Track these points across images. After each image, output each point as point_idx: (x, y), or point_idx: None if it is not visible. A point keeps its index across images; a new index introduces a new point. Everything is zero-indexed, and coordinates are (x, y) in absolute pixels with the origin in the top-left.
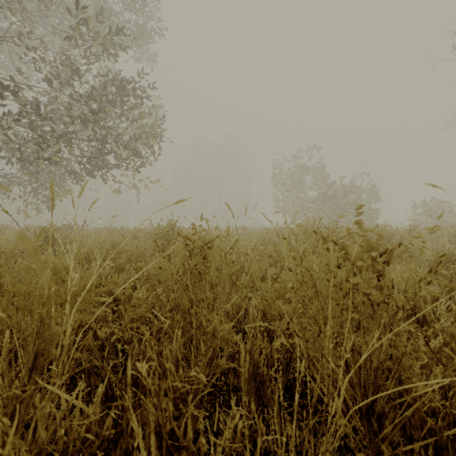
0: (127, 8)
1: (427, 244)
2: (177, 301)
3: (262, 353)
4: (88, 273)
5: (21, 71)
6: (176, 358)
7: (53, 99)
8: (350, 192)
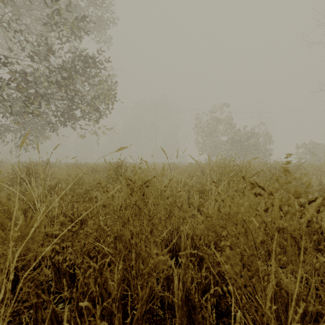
0: (89, 4)
1: (313, 176)
2: (120, 233)
3: (193, 279)
4: (37, 214)
5: (11, 49)
6: (118, 286)
7: (35, 69)
8: (251, 137)
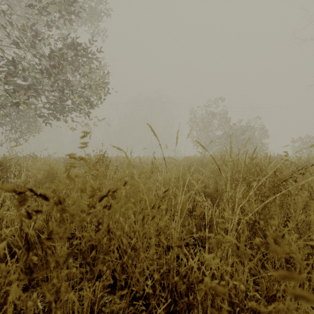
0: None
1: None
2: None
3: None
4: None
5: None
6: None
7: (21, 57)
8: (246, 130)
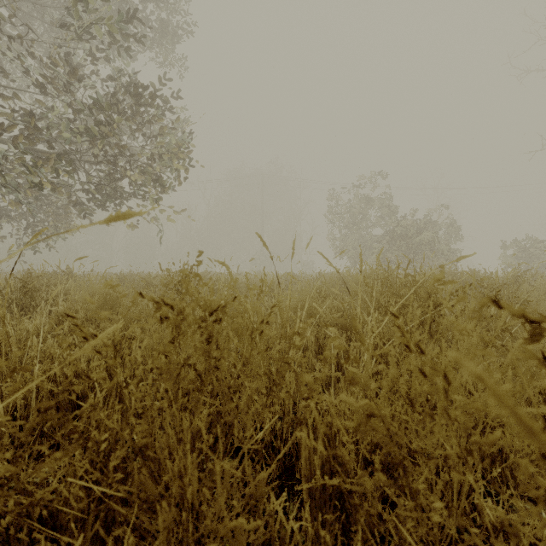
0: None
1: None
2: (143, 443)
3: None
4: None
5: (5, 72)
6: None
7: (48, 108)
8: (424, 228)
